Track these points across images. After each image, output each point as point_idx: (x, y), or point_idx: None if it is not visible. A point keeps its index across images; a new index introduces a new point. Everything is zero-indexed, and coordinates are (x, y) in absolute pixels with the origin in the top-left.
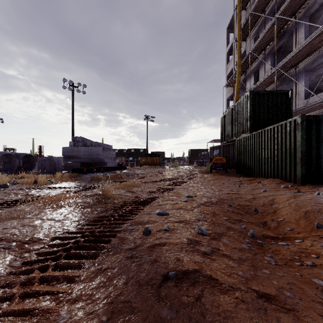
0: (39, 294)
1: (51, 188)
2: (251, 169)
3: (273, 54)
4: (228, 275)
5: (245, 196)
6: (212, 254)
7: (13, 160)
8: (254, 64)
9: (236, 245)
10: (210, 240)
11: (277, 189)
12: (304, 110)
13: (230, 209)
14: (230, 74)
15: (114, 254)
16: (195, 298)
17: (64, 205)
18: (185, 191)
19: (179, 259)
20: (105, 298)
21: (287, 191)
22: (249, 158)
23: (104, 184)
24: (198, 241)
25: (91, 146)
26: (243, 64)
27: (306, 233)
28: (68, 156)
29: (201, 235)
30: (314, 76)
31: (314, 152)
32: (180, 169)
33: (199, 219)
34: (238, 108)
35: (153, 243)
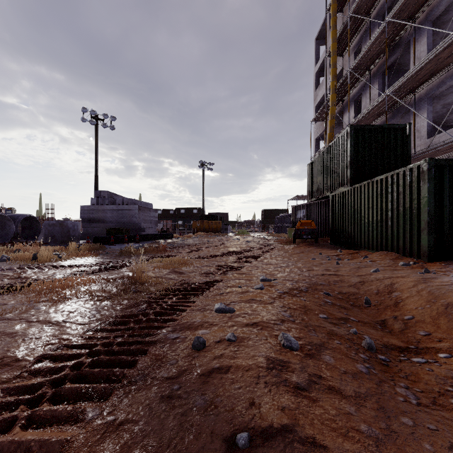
0: None
1: (57, 267)
2: (352, 238)
3: (381, 74)
4: (344, 435)
5: (348, 278)
6: (310, 388)
7: (8, 225)
8: (354, 89)
9: (347, 366)
10: (304, 360)
11: (394, 267)
12: (426, 154)
13: (329, 299)
14: (320, 104)
15: (141, 390)
16: None
17: (70, 296)
18: (259, 271)
19: (254, 402)
20: None
21: (410, 271)
22: (349, 221)
23: (138, 260)
24: (285, 363)
25: (122, 205)
26: (338, 88)
27: (452, 341)
28: (89, 219)
29: (289, 349)
30: (439, 106)
31: (446, 213)
32: (251, 238)
33: (283, 319)
34: (334, 150)
35: (209, 367)
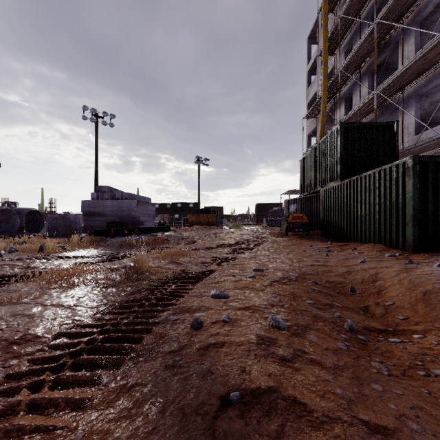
0: (23, 431)
1: (62, 258)
2: (342, 231)
3: (371, 73)
4: (321, 396)
5: (336, 268)
6: (294, 360)
7: (13, 219)
8: (345, 87)
9: (329, 344)
10: (290, 338)
11: (380, 258)
12: (414, 150)
13: (316, 288)
14: (312, 101)
15: (147, 361)
16: (271, 438)
17: (78, 283)
18: (252, 262)
19: (245, 370)
20: (129, 438)
21: (395, 262)
22: (339, 215)
23: (138, 252)
24: (273, 340)
25: (121, 199)
26: (330, 87)
27: (427, 324)
28: (90, 213)
29: (277, 329)
30: (427, 104)
31: (430, 207)
32: (245, 231)
33: (273, 304)
34: (325, 146)
35: (206, 343)
